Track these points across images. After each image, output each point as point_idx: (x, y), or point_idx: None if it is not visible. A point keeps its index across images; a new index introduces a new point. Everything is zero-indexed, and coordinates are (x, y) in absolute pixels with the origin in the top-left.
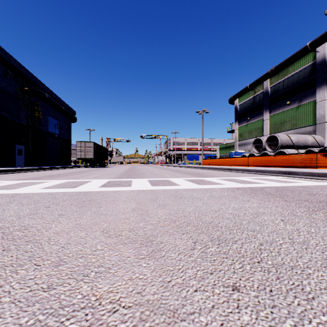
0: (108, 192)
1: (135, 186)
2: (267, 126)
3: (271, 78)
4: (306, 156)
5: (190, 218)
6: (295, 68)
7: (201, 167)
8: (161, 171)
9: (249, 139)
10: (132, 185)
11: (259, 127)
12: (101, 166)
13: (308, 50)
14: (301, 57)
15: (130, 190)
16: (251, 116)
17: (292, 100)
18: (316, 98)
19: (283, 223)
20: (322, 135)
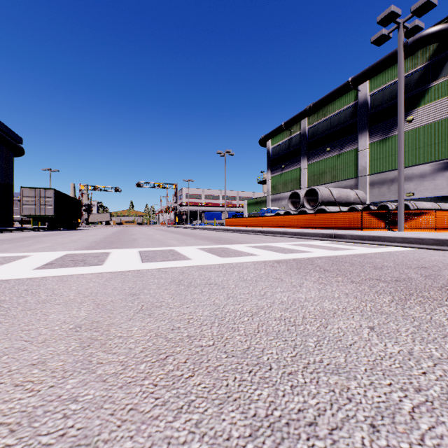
0: (45, 280)
1: (111, 263)
2: (305, 178)
3: (309, 118)
4: (351, 215)
5: (202, 344)
6: (336, 107)
7: (223, 229)
8: (165, 236)
9: (283, 192)
10: (106, 261)
11: (296, 178)
12: (70, 229)
13: (350, 87)
14: (342, 95)
15: (96, 273)
16: (286, 163)
17: (332, 147)
18: (358, 146)
19: (378, 337)
20: (364, 190)
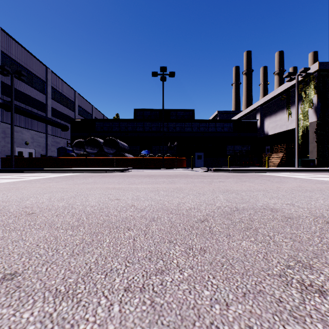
0: None
1: None
2: None
3: None
4: None
5: None
6: None
7: None
8: None
9: None
10: None
11: None
12: None
13: None
14: None
15: None
16: None
17: None
18: None
19: None
20: None
